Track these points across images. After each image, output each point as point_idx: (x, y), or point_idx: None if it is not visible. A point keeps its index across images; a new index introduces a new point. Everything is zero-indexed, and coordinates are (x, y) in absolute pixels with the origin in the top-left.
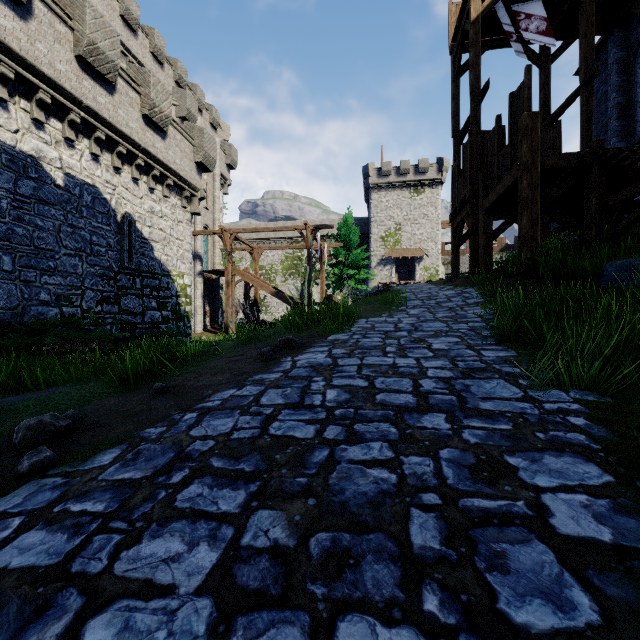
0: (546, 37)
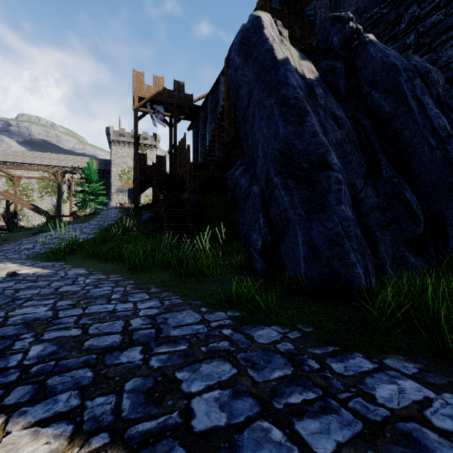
0: (163, 122)
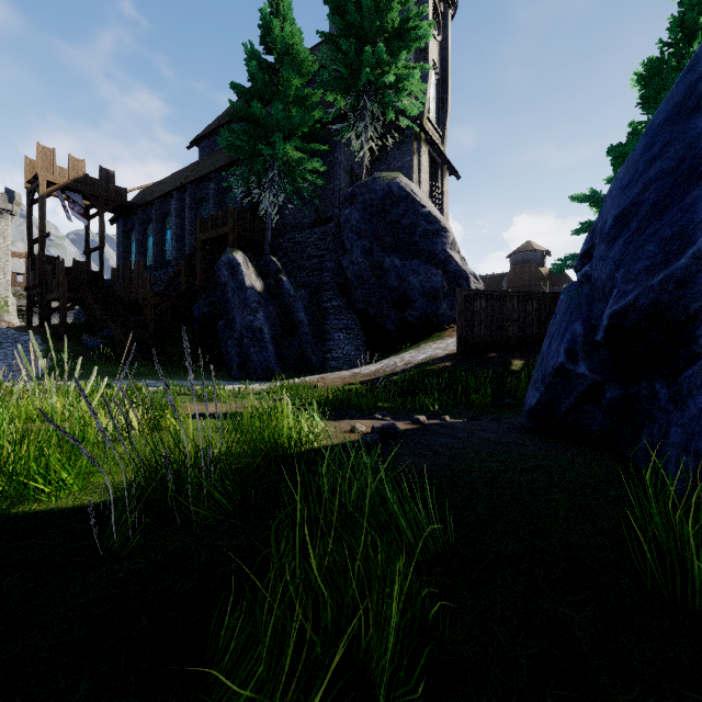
0: (83, 218)
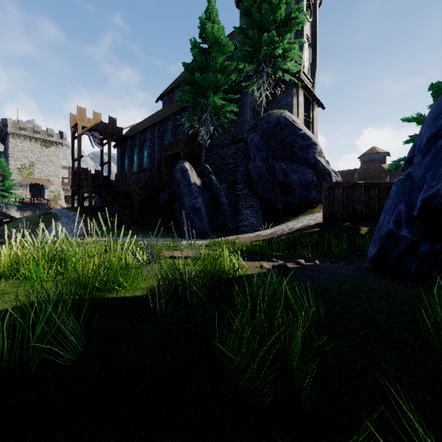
0: (100, 146)
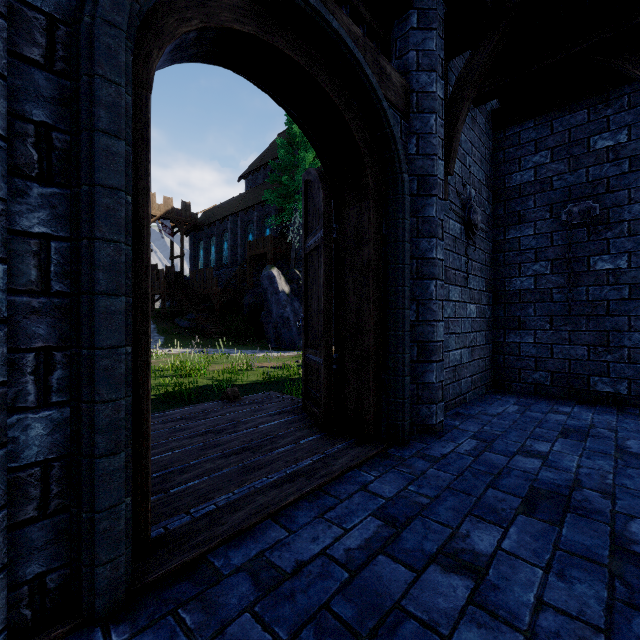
0: (171, 237)
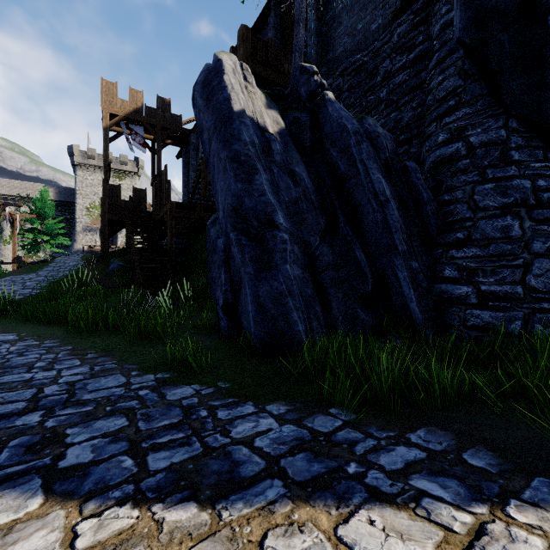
0: (143, 147)
